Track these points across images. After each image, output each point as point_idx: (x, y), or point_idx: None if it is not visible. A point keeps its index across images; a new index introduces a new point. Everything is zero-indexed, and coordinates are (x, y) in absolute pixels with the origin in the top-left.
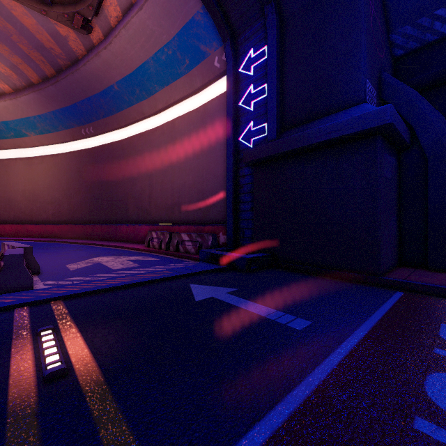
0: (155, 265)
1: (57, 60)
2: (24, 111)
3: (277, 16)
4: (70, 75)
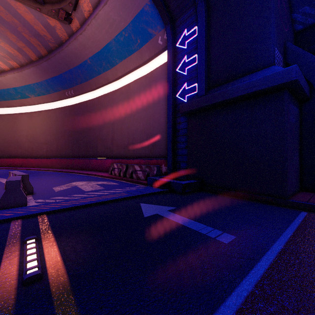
0: (115, 188)
1: (48, 43)
2: (26, 80)
3: (205, 3)
4: (57, 54)
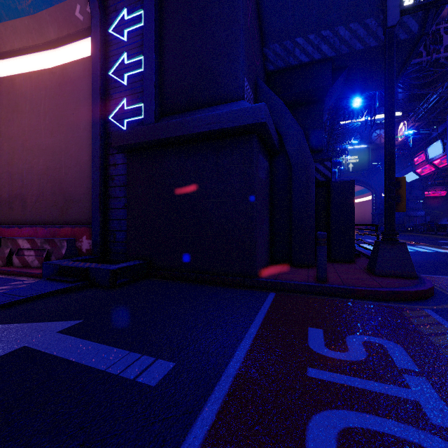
0: None
1: None
2: None
3: None
4: None
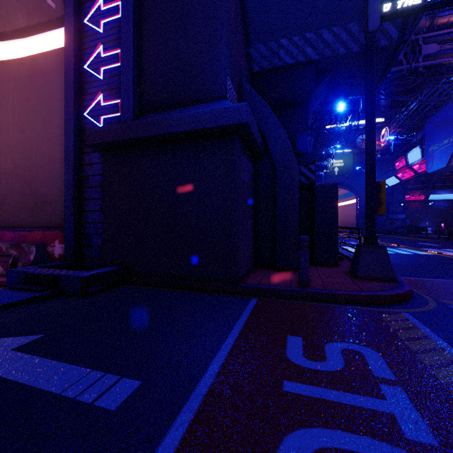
0: None
1: None
2: None
3: None
4: None
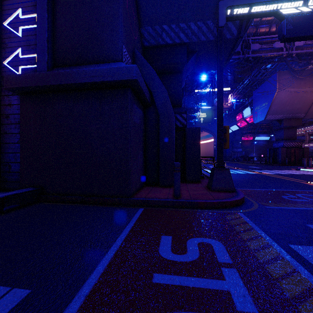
0: None
1: None
2: None
3: None
4: None
